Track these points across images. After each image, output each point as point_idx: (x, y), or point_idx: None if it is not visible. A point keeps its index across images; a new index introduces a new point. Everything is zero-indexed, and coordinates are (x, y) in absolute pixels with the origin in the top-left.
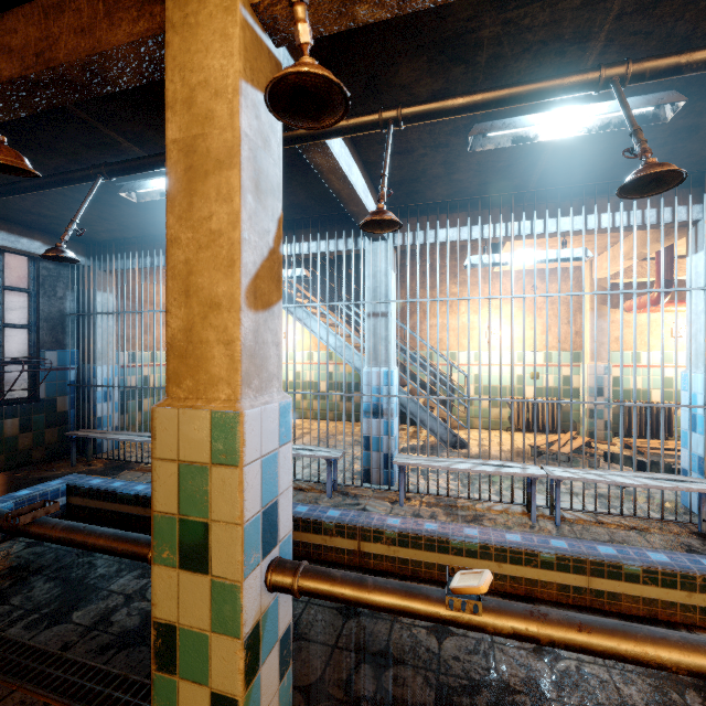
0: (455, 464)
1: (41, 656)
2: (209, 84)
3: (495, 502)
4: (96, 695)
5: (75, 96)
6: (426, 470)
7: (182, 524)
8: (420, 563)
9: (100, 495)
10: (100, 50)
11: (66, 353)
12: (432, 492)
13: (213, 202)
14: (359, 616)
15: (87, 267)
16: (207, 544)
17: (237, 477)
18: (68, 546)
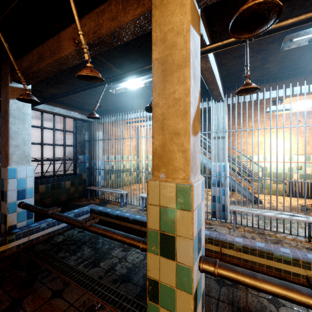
0: (264, 213)
1: (92, 280)
2: (173, 29)
3: (287, 234)
4: (116, 302)
5: (105, 48)
6: (242, 213)
7: (161, 235)
8: (255, 262)
9: (103, 214)
10: (120, 25)
11: (85, 156)
12: (249, 225)
13: (176, 85)
14: (227, 285)
15: (92, 122)
16: (174, 246)
17: (190, 216)
18: (105, 237)
